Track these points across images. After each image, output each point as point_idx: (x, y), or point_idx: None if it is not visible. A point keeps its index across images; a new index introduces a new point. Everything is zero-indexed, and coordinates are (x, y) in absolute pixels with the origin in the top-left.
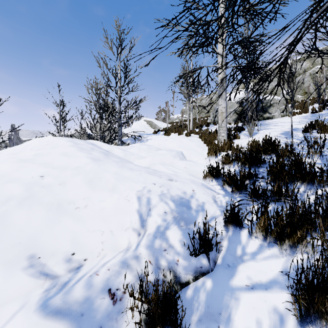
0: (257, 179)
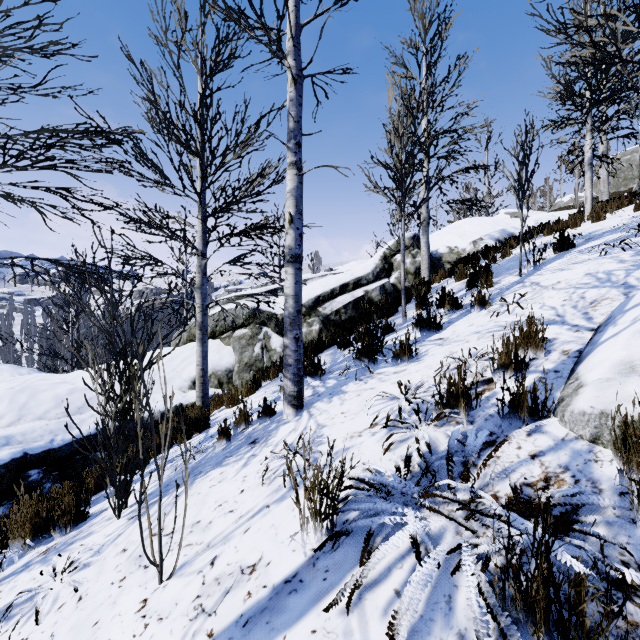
0: None
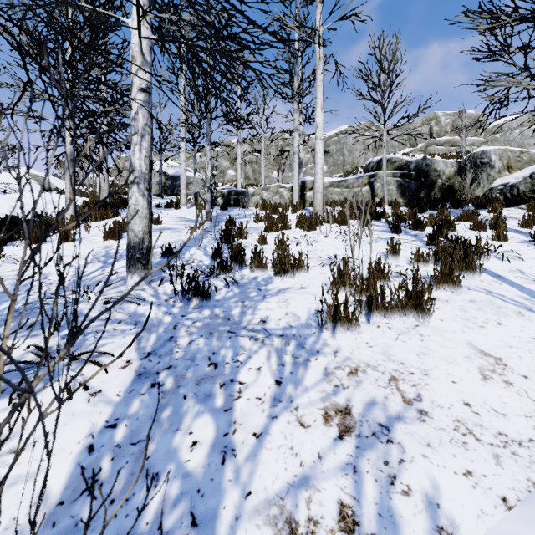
0: None
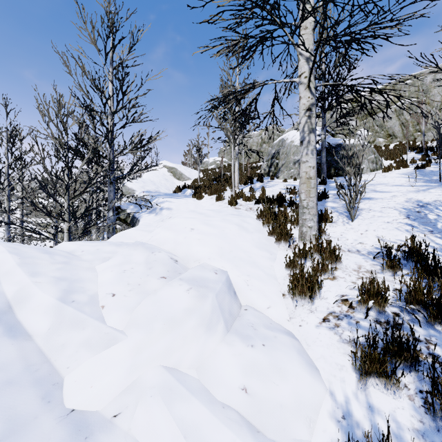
0: None
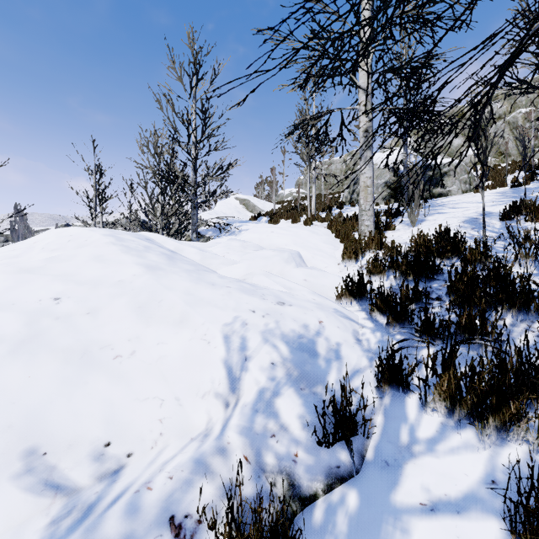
0: (429, 301)
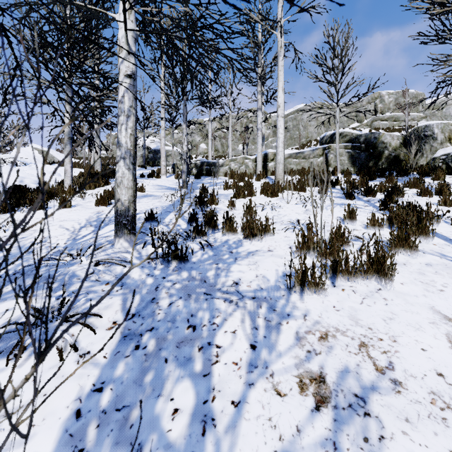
0: None
